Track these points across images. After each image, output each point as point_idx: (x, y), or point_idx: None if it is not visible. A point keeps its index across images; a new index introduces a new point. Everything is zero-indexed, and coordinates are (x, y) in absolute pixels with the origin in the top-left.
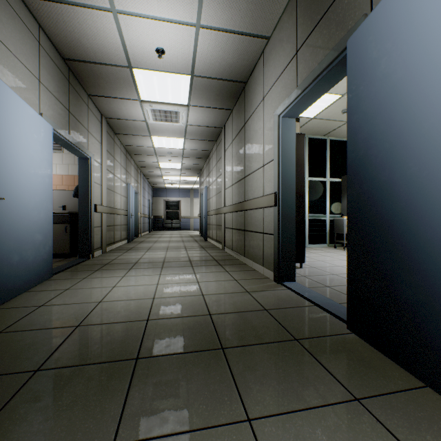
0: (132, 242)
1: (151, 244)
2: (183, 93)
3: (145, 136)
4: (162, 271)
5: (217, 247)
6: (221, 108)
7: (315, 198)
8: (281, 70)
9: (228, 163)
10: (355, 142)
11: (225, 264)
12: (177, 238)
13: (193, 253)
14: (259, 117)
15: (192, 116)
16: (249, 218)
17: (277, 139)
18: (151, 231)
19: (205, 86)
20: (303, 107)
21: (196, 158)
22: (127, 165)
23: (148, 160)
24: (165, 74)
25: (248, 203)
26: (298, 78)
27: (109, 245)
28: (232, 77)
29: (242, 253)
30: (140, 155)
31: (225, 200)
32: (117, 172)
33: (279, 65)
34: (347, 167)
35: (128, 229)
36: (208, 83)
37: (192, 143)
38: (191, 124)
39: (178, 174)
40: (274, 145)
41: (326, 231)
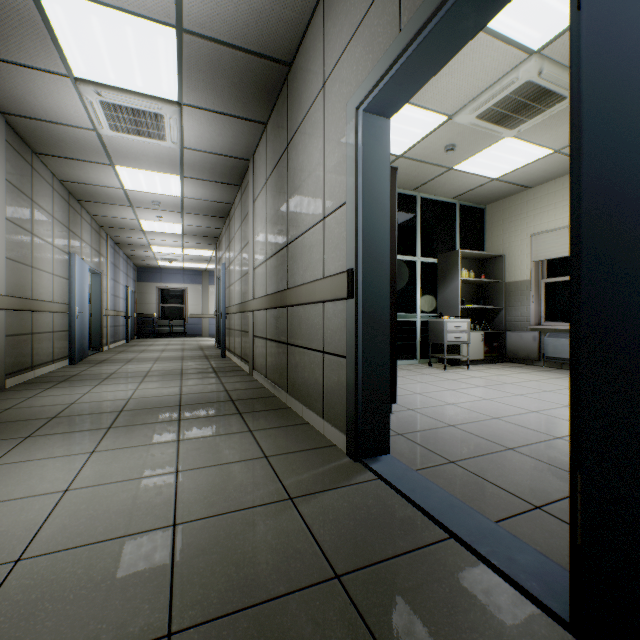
0: (81, 364)
1: (117, 366)
2: (166, 72)
3: (101, 163)
4: (105, 439)
5: (241, 370)
6: (245, 118)
7: (400, 287)
8: (362, 12)
9: (259, 222)
10: (627, 95)
11: (250, 410)
12: (174, 352)
13: (194, 384)
14: (315, 124)
15: (191, 130)
16: (295, 322)
17: (353, 158)
18: (134, 339)
19: (210, 61)
20: (410, 87)
21: (207, 215)
22: (70, 220)
23: (118, 214)
24: (117, 15)
25: (294, 293)
26: (402, 12)
27: (15, 374)
28: (263, 47)
29: (284, 385)
30: (101, 203)
31: (255, 287)
32: (42, 230)
33: (357, 3)
34: (585, 182)
35: (71, 338)
36: (215, 55)
37: (197, 187)
38: (191, 146)
39: (178, 244)
40: (347, 171)
41: (416, 340)
